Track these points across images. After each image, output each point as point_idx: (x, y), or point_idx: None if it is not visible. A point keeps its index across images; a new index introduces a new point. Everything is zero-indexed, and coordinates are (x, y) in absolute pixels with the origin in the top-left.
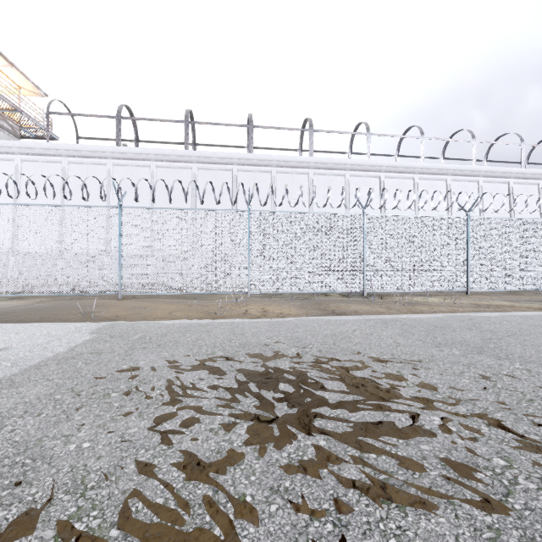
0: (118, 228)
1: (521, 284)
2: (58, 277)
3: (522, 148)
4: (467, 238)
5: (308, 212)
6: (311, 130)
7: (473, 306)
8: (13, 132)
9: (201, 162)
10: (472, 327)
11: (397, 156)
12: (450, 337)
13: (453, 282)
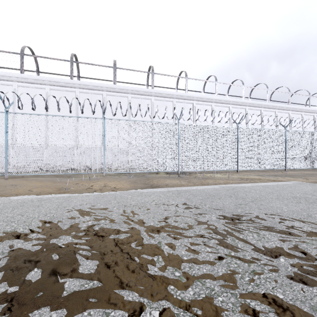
0: (5, 127)
1: (265, 166)
2: None
3: (267, 92)
4: (237, 139)
5: (144, 121)
6: (152, 73)
7: (239, 179)
8: None
9: (82, 88)
10: (232, 195)
11: (203, 92)
12: (215, 204)
13: (230, 165)
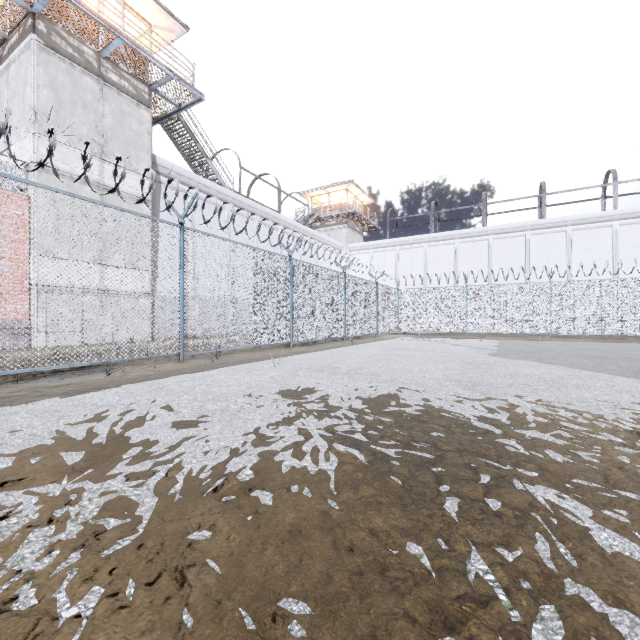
0: (465, 297)
1: None
2: (434, 323)
3: None
4: None
5: (600, 280)
6: (615, 184)
7: None
8: (360, 232)
9: (496, 233)
10: None
11: None
12: None
13: None
